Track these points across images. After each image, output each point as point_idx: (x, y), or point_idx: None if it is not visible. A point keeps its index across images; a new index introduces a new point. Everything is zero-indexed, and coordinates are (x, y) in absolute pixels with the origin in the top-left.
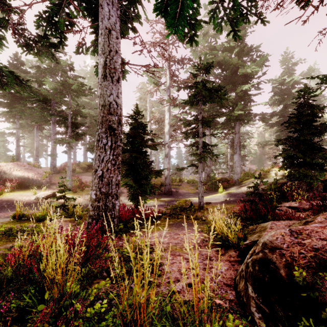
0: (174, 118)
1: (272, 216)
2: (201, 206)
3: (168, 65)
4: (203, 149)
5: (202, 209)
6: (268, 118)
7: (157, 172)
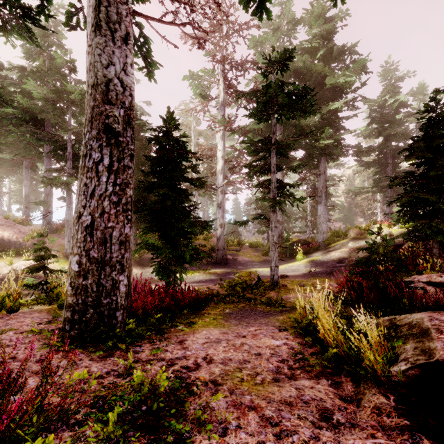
0: (230, 152)
1: (410, 301)
2: (275, 282)
3: (222, 69)
4: (278, 191)
5: (276, 286)
6: (366, 152)
7: (204, 224)
